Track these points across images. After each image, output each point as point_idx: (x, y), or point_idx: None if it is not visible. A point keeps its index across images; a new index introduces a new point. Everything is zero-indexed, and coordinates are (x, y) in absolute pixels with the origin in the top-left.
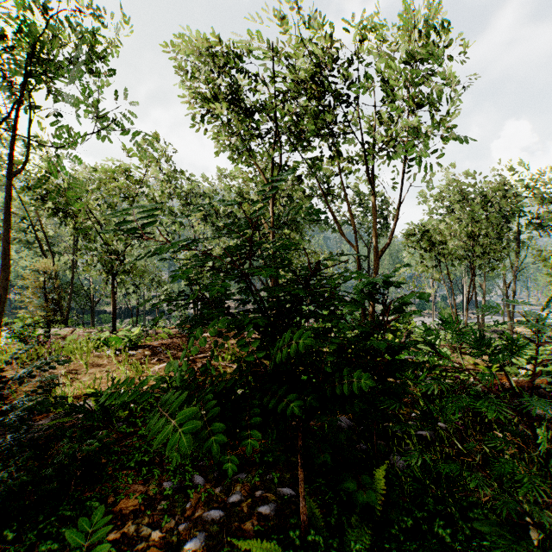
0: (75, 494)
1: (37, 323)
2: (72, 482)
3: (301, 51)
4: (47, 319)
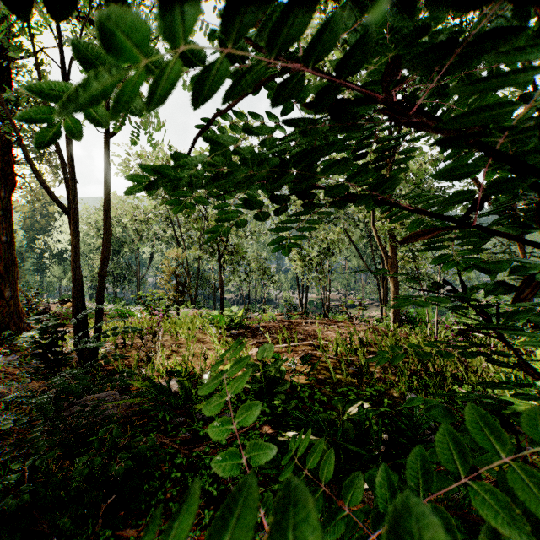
0: (101, 535)
1: (160, 299)
2: (101, 512)
3: None
4: (177, 299)
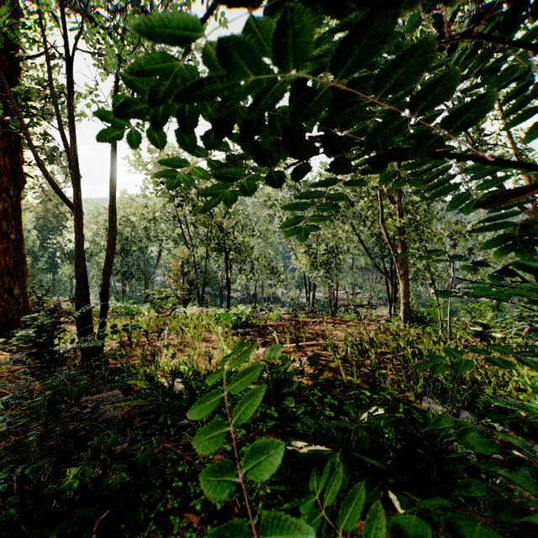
0: None
1: (167, 297)
2: (95, 527)
3: None
4: (184, 297)
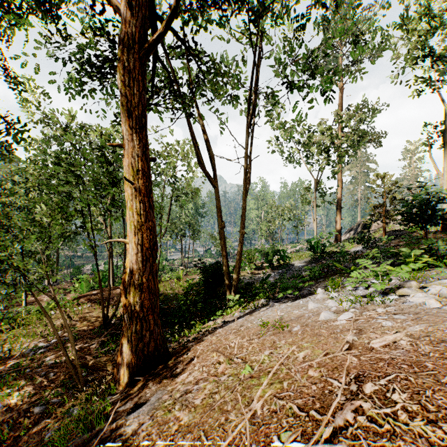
0: None
1: None
2: None
3: None
4: None
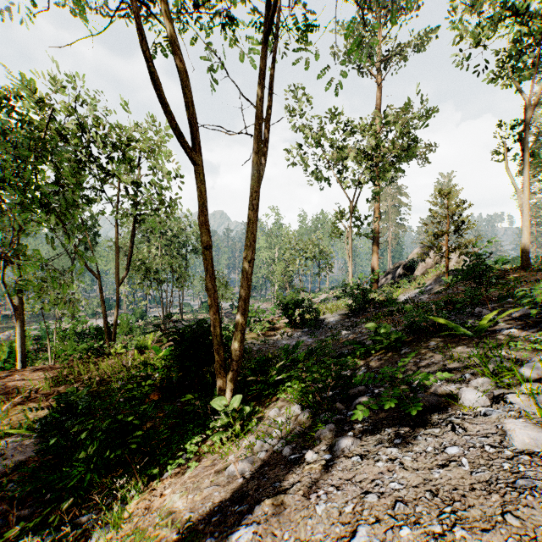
0: None
1: None
2: None
3: (71, 120)
4: None
